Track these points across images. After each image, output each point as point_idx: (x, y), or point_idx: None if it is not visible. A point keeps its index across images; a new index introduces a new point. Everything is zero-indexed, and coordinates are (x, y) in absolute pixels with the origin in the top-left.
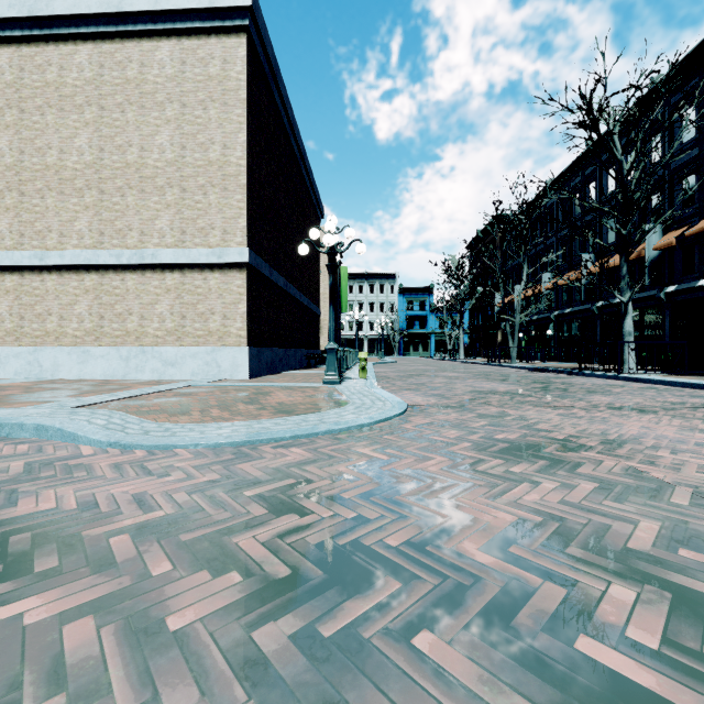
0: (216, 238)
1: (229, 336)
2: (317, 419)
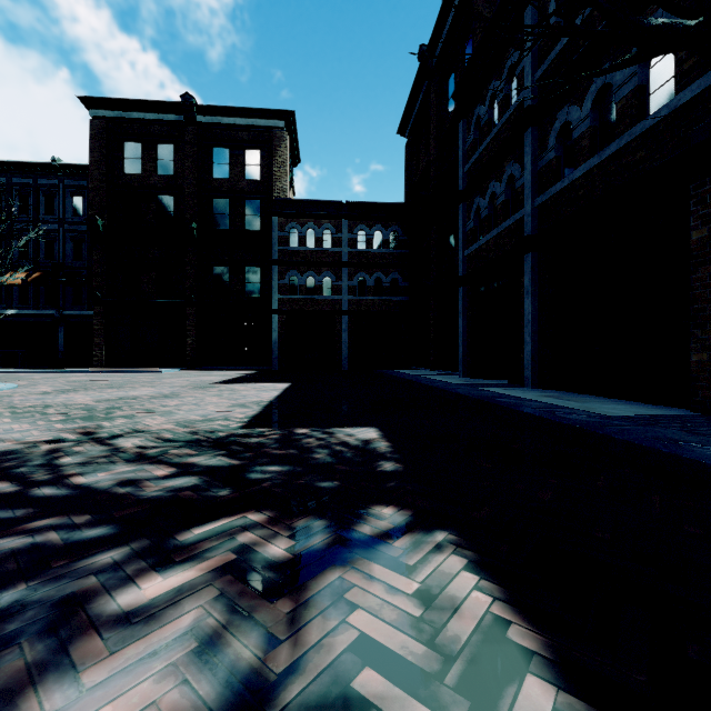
0: None
1: None
2: None
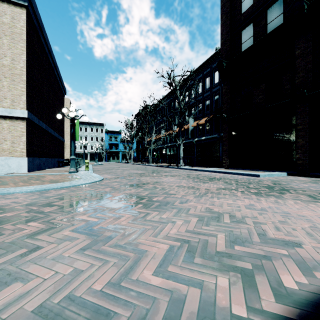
0: (7, 103)
1: (16, 151)
2: (69, 183)
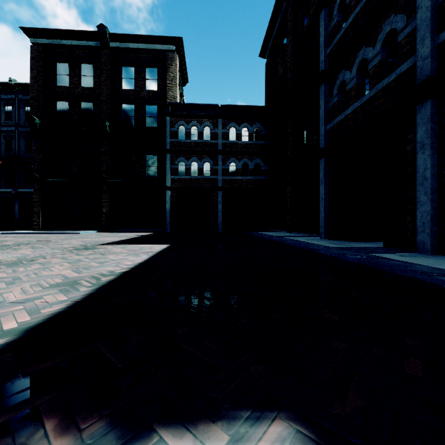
0: None
1: None
2: None
